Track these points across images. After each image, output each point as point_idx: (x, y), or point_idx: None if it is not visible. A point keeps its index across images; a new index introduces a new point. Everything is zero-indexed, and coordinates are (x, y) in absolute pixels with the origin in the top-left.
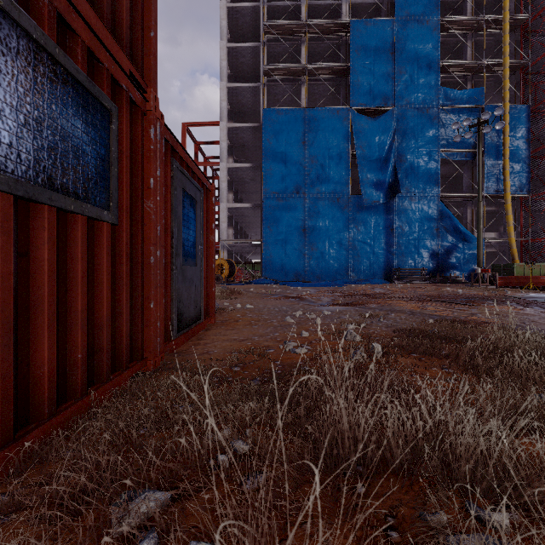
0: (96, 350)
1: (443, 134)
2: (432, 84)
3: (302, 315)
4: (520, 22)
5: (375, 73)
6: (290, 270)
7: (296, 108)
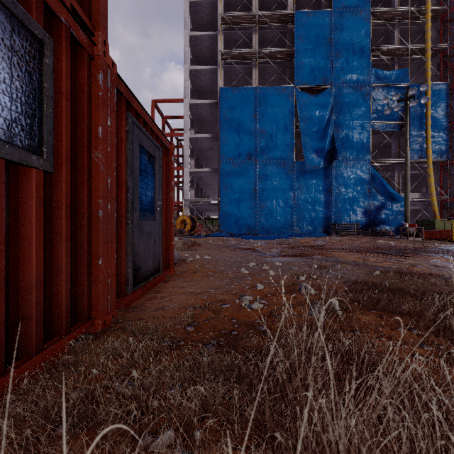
0: (22, 318)
1: (374, 108)
2: (364, 66)
3: (256, 266)
4: (440, 12)
5: (316, 57)
6: (243, 225)
7: (248, 87)
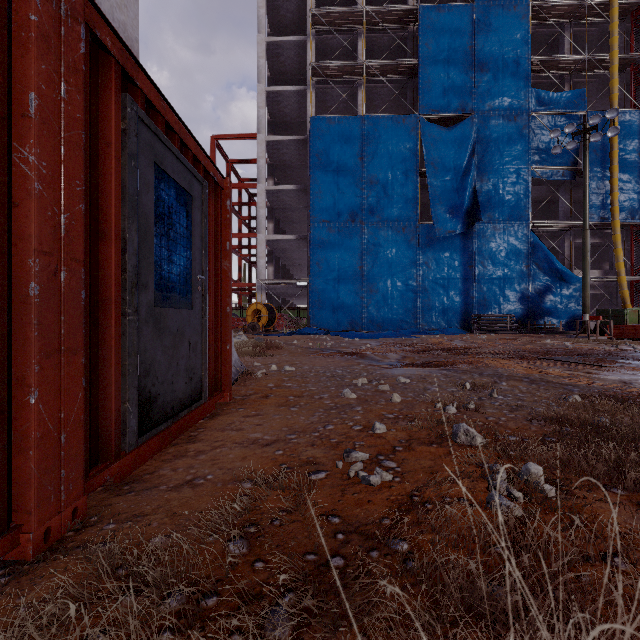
0: None
1: (534, 147)
2: (521, 85)
3: (367, 385)
4: (631, 7)
5: (450, 72)
6: (344, 317)
7: (352, 116)
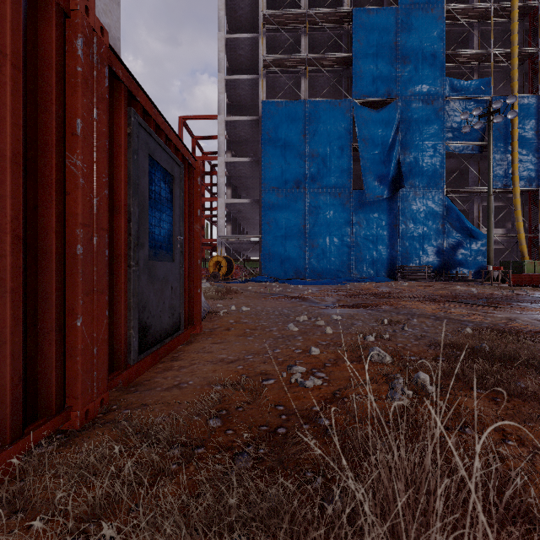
0: None
1: (448, 126)
2: (437, 75)
3: (307, 321)
4: (529, 10)
5: (378, 64)
6: (290, 267)
7: (296, 100)
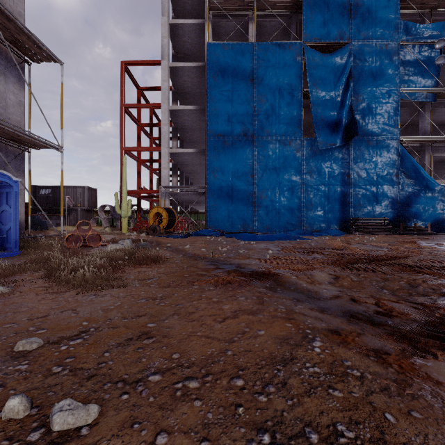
0: None
1: (402, 72)
2: (391, 17)
3: None
4: None
5: (330, 5)
6: (237, 220)
7: (244, 42)
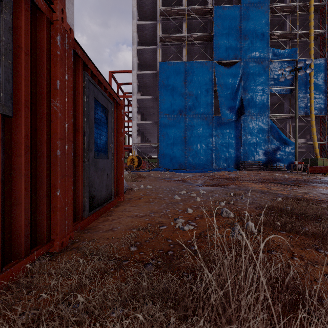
0: None
1: (271, 77)
2: (264, 46)
3: (186, 194)
4: (320, 7)
5: (229, 39)
6: (176, 162)
7: (180, 61)
